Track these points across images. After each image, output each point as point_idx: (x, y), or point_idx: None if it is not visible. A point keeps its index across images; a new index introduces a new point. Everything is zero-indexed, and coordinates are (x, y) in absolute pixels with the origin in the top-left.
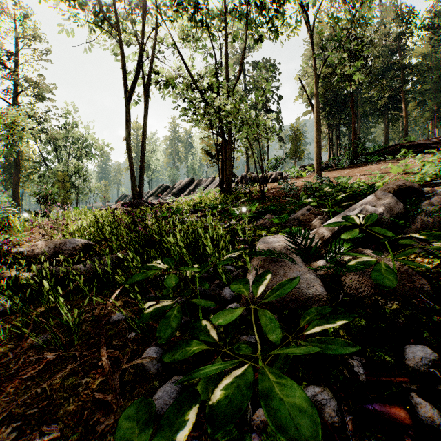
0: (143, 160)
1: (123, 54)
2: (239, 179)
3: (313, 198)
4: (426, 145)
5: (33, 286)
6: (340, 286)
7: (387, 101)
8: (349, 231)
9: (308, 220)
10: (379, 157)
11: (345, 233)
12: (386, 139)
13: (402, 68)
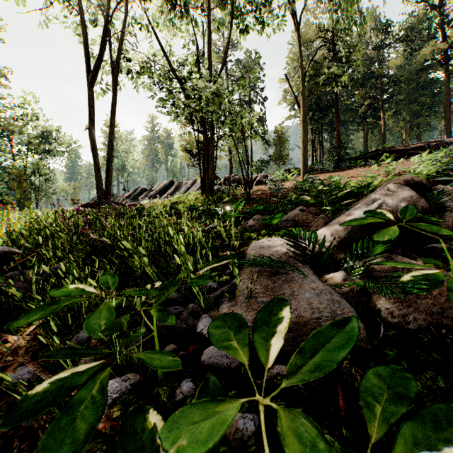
0: (111, 154)
1: (85, 27)
2: (222, 181)
3: (309, 196)
4: (406, 151)
5: None
6: (374, 310)
7: (367, 109)
8: (385, 229)
9: (305, 221)
10: (361, 162)
11: (380, 231)
12: (365, 146)
13: (380, 77)
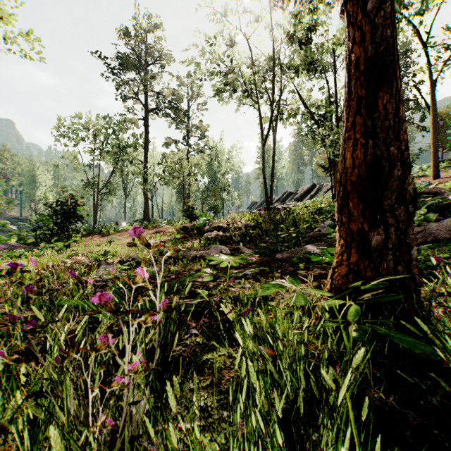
0: (272, 180)
1: (261, 117)
2: None
3: None
4: None
5: (241, 236)
6: None
7: None
8: None
9: None
10: None
11: None
12: None
13: None
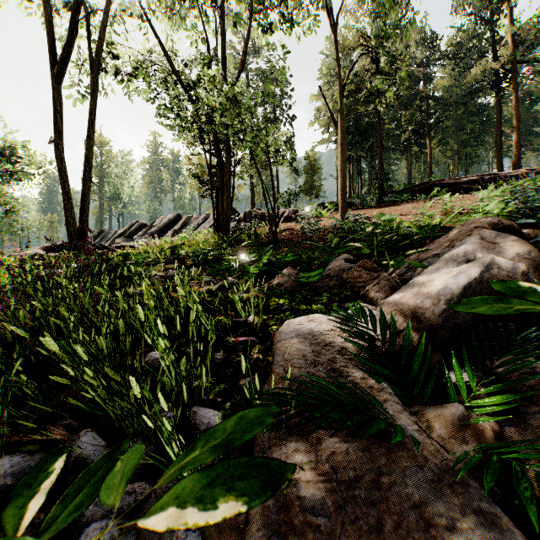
0: (89, 179)
1: (49, 0)
2: (241, 217)
3: (360, 242)
4: (458, 184)
5: None
6: None
7: (411, 135)
8: None
9: (357, 280)
10: (407, 197)
11: None
12: (409, 178)
13: (426, 98)
